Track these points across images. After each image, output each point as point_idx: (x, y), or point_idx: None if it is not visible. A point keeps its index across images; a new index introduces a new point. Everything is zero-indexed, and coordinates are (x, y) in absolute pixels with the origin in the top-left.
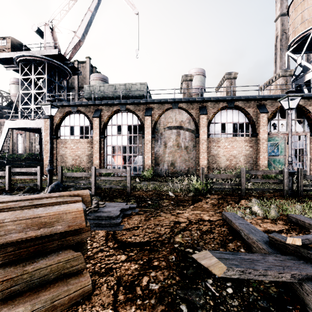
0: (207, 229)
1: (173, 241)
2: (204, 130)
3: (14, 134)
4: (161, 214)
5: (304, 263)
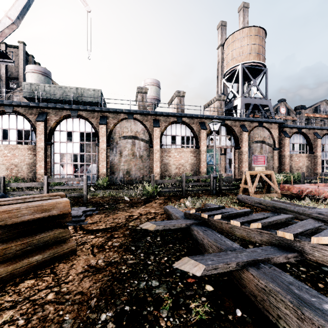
0: (152, 217)
1: (128, 225)
2: (157, 141)
3: None
4: (118, 212)
5: (194, 220)
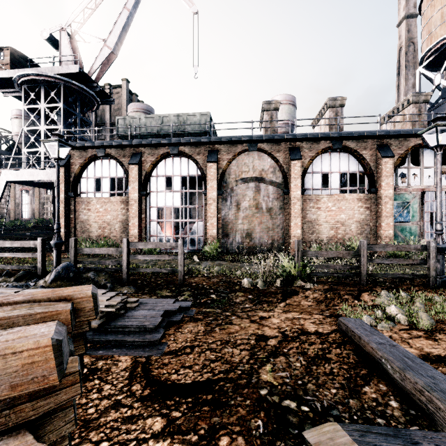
0: (316, 352)
1: (257, 380)
2: (297, 183)
3: (18, 191)
4: (233, 320)
5: None
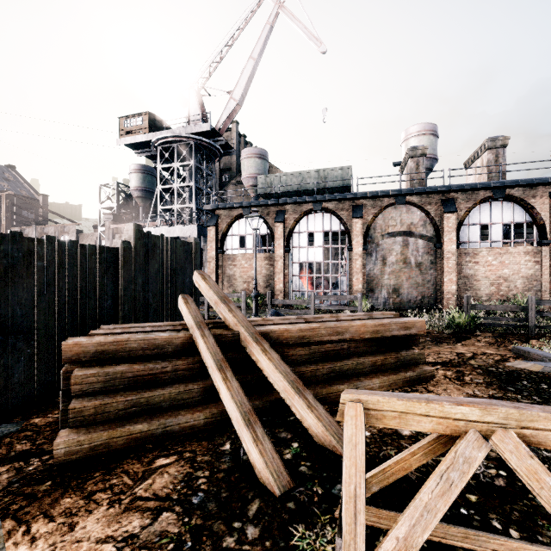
0: (500, 359)
1: (469, 363)
2: (451, 237)
3: None
4: (431, 347)
5: None
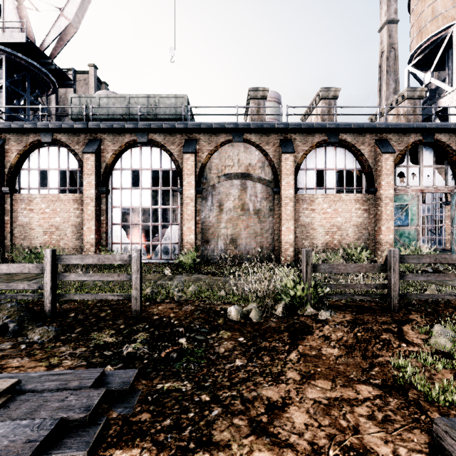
0: None
1: None
2: (289, 180)
3: None
4: (214, 427)
5: None
